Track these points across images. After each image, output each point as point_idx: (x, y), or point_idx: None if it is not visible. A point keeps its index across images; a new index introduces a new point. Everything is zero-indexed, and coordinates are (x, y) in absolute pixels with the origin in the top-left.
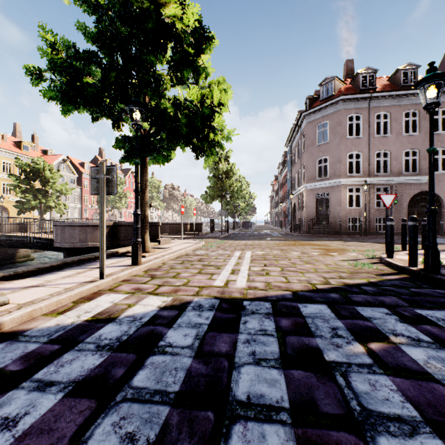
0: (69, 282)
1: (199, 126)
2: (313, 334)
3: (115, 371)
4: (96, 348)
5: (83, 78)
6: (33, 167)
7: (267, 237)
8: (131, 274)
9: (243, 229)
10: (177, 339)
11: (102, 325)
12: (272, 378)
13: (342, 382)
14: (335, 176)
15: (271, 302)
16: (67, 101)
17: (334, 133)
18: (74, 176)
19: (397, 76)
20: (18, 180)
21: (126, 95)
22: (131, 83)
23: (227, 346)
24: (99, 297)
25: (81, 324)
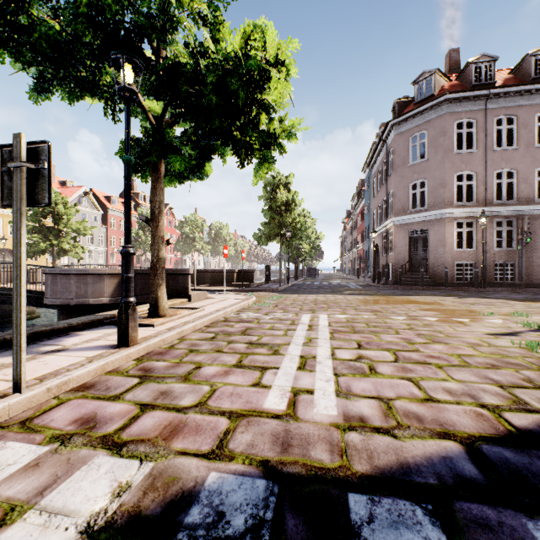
0: None
1: (241, 94)
2: None
3: None
4: None
5: (31, 7)
6: None
7: (343, 290)
8: (105, 370)
9: (307, 278)
10: None
11: None
12: None
13: None
14: (437, 206)
15: (432, 502)
16: None
17: (435, 146)
18: (98, 212)
19: (525, 65)
20: None
21: None
22: (121, 20)
23: None
24: None
25: None
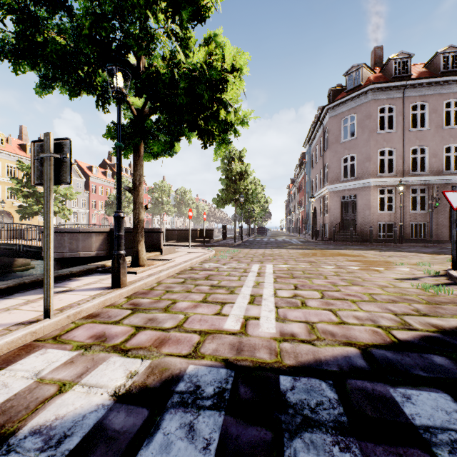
0: None
1: (206, 95)
2: None
3: None
4: None
5: (45, 29)
6: None
7: (286, 245)
8: (105, 304)
9: (257, 235)
10: None
11: None
12: None
13: None
14: (363, 176)
15: (333, 380)
16: (21, 58)
17: (362, 127)
18: (81, 180)
19: (436, 61)
20: (20, 184)
21: None
22: (113, 38)
23: None
24: (23, 358)
25: None
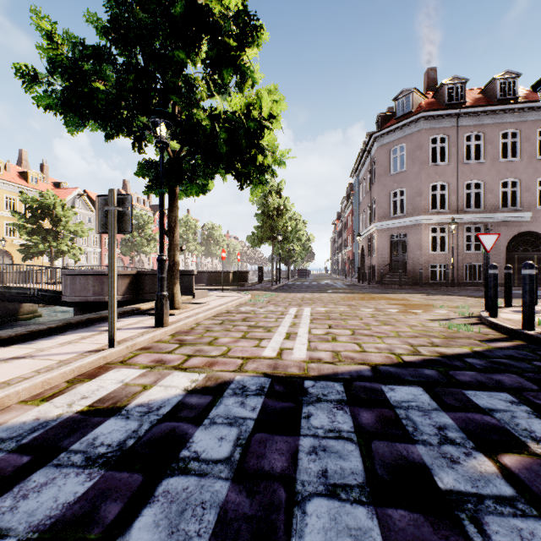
0: (68, 352)
1: (244, 144)
2: (411, 437)
3: (105, 509)
4: (85, 461)
5: (91, 81)
6: (42, 202)
7: (329, 289)
8: (153, 340)
9: (298, 278)
10: (208, 446)
11: (101, 420)
12: (358, 526)
13: (475, 535)
14: (414, 213)
15: (343, 382)
16: (70, 111)
17: (412, 158)
18: (92, 214)
19: (492, 87)
20: (23, 219)
21: (148, 105)
22: (155, 88)
23: (283, 460)
24: (104, 373)
25: (71, 418)
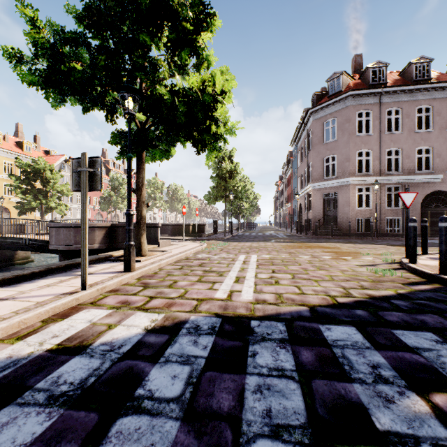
0: (45, 294)
1: (200, 115)
2: (348, 376)
3: None
4: (47, 400)
5: (69, 61)
6: (34, 167)
7: (272, 239)
8: (121, 283)
9: (247, 230)
10: (162, 384)
11: (67, 358)
12: None
13: None
14: (343, 176)
15: (285, 322)
16: (51, 87)
17: (342, 130)
18: None
19: (409, 70)
20: (18, 180)
21: (118, 82)
22: (124, 67)
23: (230, 399)
24: (76, 313)
25: (41, 356)
